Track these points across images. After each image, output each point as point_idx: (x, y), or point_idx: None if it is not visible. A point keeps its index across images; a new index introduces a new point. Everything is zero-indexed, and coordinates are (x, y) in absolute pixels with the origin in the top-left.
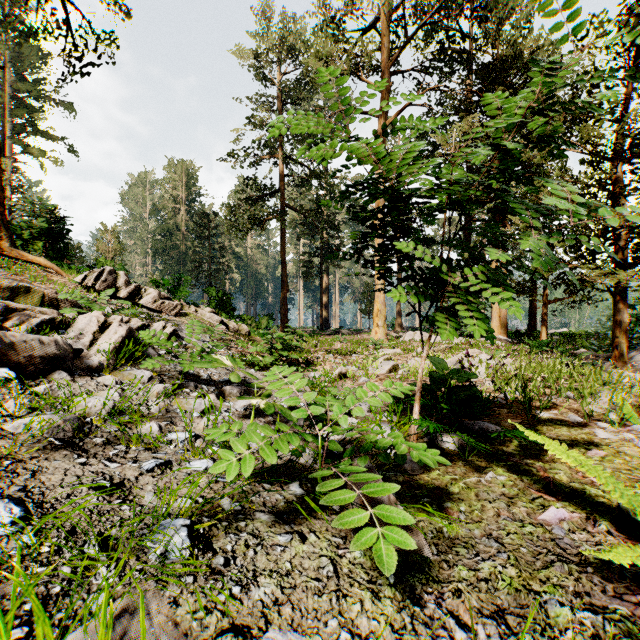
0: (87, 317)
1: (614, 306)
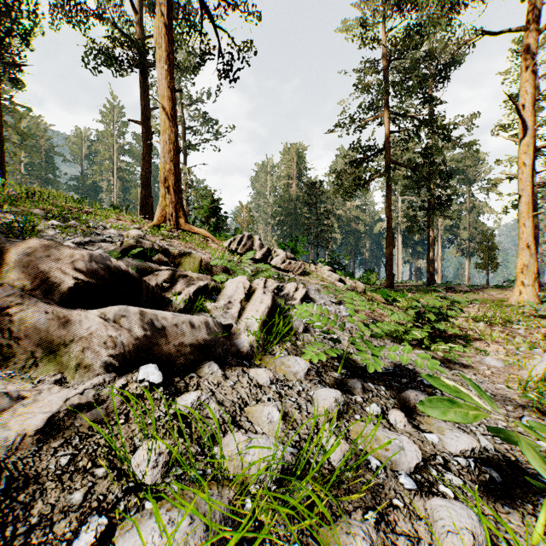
0: (234, 283)
1: None
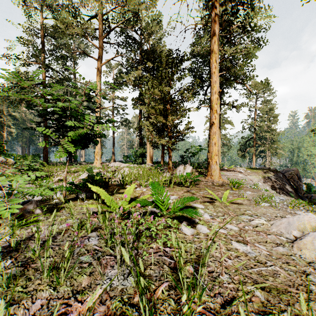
0: None
1: (168, 151)
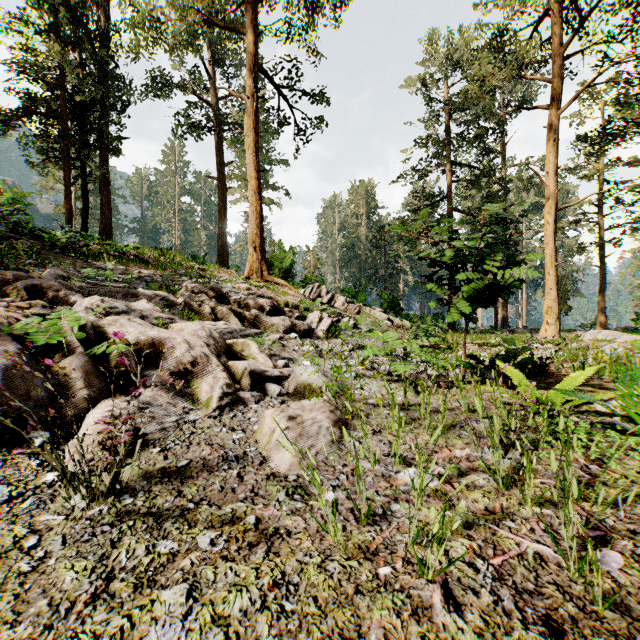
0: (313, 314)
1: None
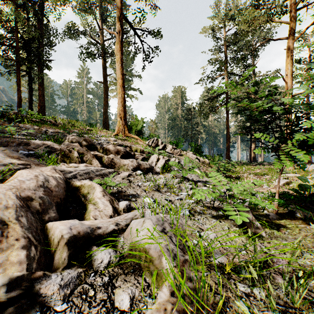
0: (153, 156)
1: None
